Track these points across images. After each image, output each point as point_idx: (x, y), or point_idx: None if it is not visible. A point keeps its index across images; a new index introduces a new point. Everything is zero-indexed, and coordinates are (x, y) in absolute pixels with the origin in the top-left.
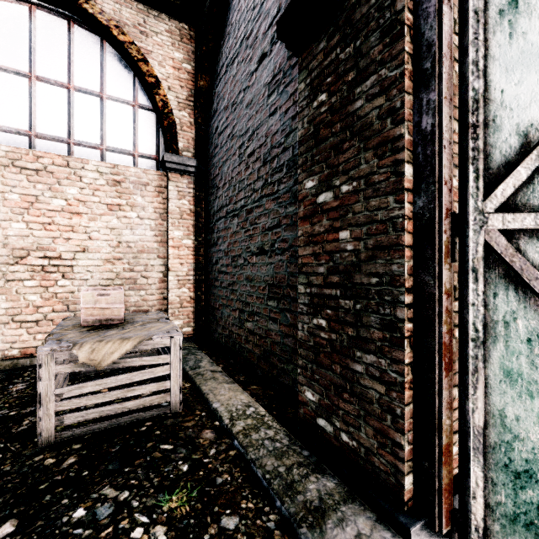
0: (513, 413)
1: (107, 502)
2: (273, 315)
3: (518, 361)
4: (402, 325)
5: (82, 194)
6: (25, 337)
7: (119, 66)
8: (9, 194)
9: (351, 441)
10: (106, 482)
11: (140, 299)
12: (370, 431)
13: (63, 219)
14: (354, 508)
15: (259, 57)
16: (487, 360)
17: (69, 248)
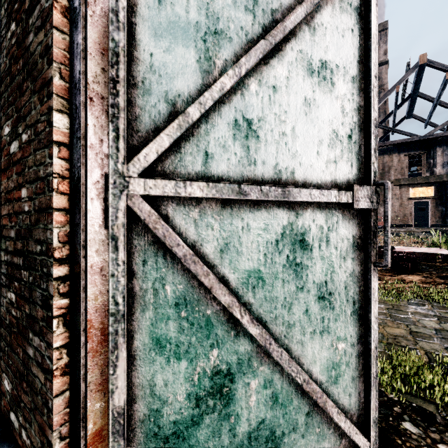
0: (162, 379)
1: None
2: None
3: (167, 327)
4: (52, 302)
5: None
6: None
7: None
8: None
9: (27, 440)
10: None
11: None
12: (36, 428)
13: None
14: None
15: None
16: (136, 331)
17: None
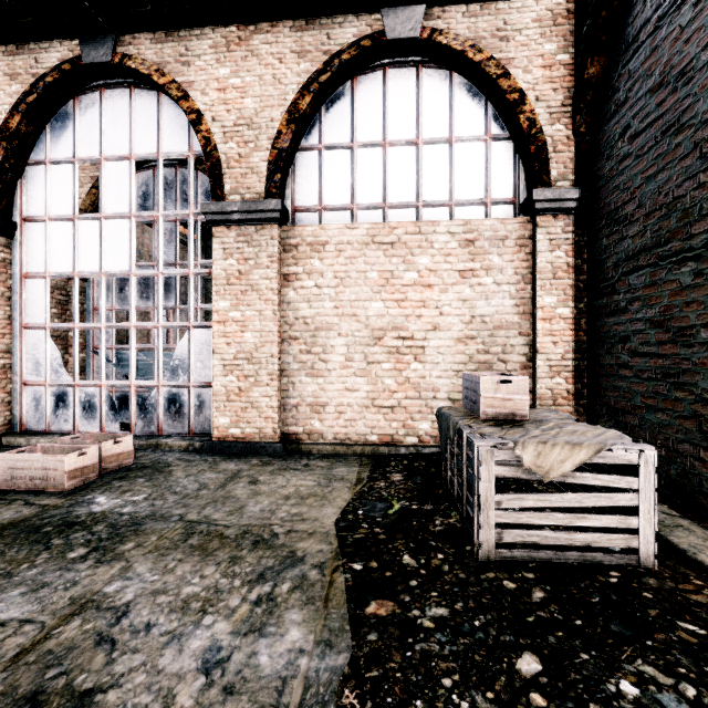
0: None
1: (664, 689)
2: None
3: None
4: None
5: (432, 262)
6: (382, 423)
7: (468, 96)
8: (369, 272)
9: None
10: (630, 652)
11: None
12: None
13: (415, 294)
14: None
15: None
16: None
17: (420, 327)
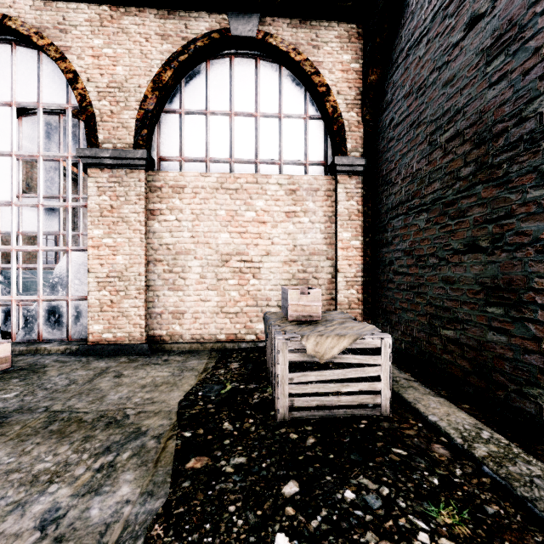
0: None
1: (370, 492)
2: (497, 324)
3: None
4: None
5: (266, 205)
6: (229, 325)
7: (292, 85)
8: (219, 211)
9: None
10: (357, 472)
11: None
12: None
13: (253, 228)
14: None
15: (469, 22)
16: None
17: (257, 253)
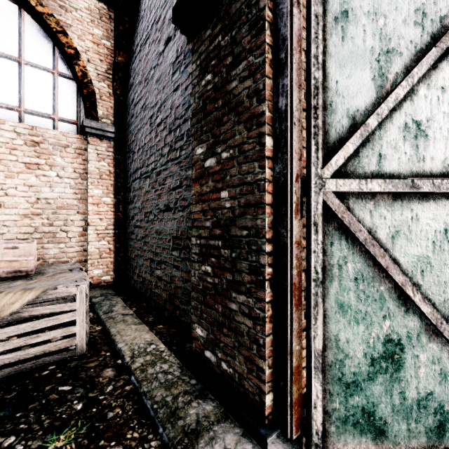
0: (344, 337)
1: None
2: (176, 263)
3: (348, 296)
4: (263, 270)
5: None
6: None
7: (38, 35)
8: None
9: (229, 369)
10: None
11: (59, 251)
12: (242, 359)
13: None
14: (225, 426)
15: (166, 40)
16: (326, 296)
17: None
